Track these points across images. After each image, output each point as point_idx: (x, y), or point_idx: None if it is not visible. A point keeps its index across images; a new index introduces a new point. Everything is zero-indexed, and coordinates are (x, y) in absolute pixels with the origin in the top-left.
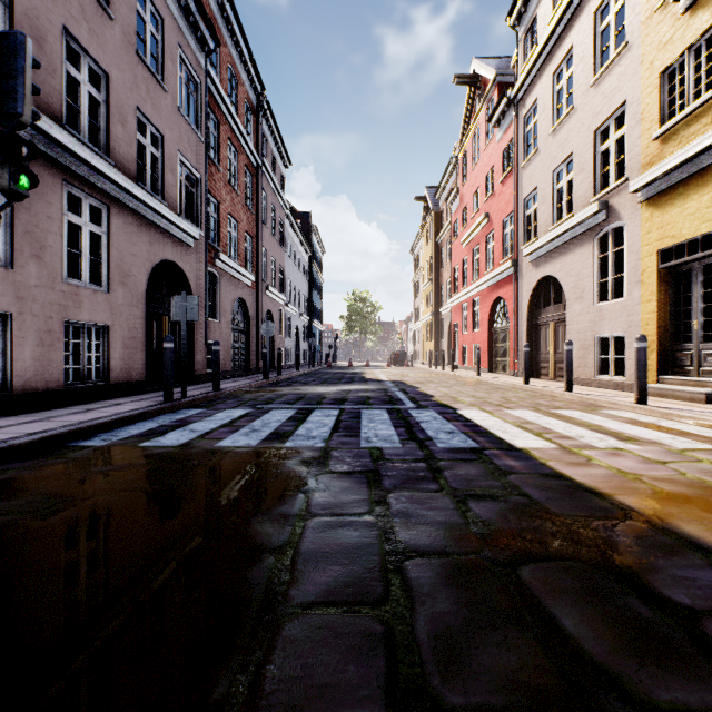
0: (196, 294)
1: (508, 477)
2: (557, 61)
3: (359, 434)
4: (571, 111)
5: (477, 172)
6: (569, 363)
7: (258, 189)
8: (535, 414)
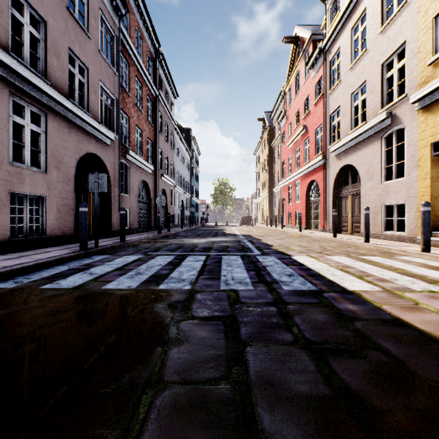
0: (112, 177)
1: (355, 325)
2: (354, 20)
3: (220, 277)
4: (364, 53)
5: (298, 100)
6: (367, 222)
7: (156, 111)
8: (349, 259)
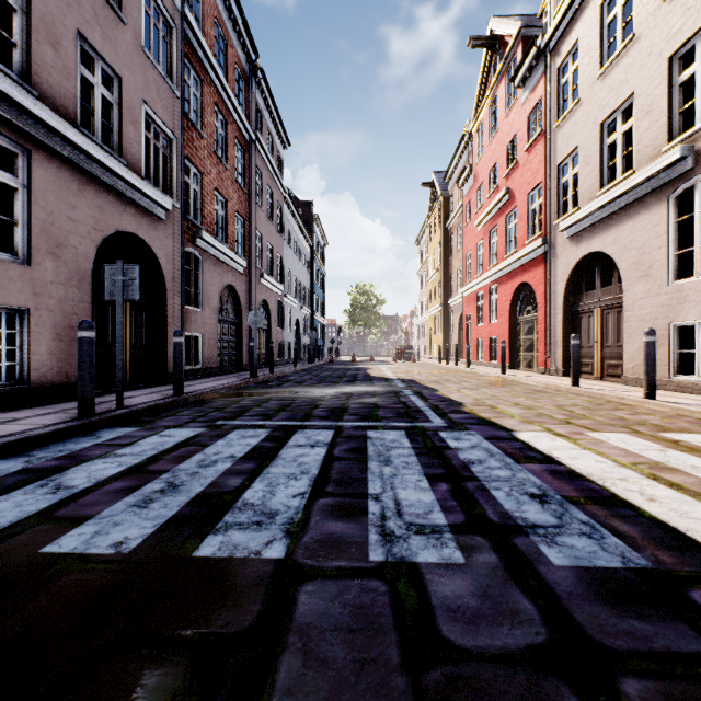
0: (169, 276)
1: None
2: None
3: (365, 503)
4: (630, 42)
5: (495, 145)
6: (650, 359)
7: (251, 166)
8: (646, 443)
